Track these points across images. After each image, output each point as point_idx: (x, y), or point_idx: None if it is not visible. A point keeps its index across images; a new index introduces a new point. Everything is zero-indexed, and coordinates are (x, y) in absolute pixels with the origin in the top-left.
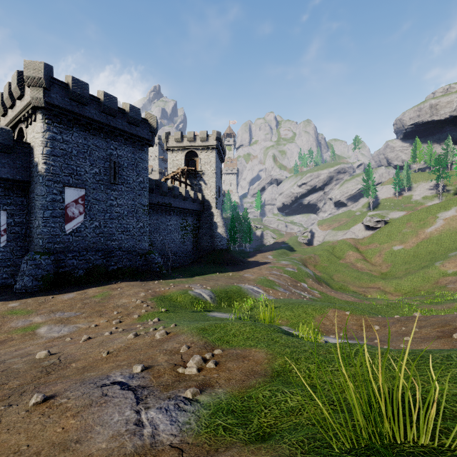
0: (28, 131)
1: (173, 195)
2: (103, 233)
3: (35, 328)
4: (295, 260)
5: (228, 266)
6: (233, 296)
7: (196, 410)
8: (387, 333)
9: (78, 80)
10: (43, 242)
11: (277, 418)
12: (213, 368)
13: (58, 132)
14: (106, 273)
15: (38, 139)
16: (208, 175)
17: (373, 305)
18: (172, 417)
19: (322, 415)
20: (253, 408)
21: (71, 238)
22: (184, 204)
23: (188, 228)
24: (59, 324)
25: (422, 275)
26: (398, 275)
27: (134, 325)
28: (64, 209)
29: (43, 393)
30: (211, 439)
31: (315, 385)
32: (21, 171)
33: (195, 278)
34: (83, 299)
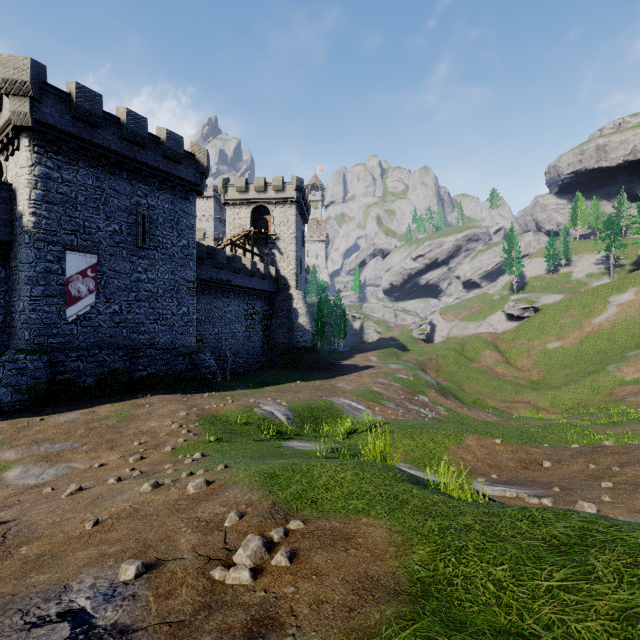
0: (9, 166)
1: (234, 268)
2: (126, 322)
3: (1, 471)
4: (409, 364)
5: (314, 372)
6: (322, 416)
7: None
8: (567, 474)
9: (85, 88)
10: (31, 334)
11: None
12: (286, 567)
13: (54, 167)
14: (129, 381)
15: (23, 177)
16: (284, 240)
17: (523, 428)
18: None
19: None
20: None
21: (75, 329)
22: (250, 282)
23: (256, 317)
24: (42, 463)
25: (589, 383)
26: (555, 385)
27: (162, 464)
28: (64, 285)
29: None
30: None
31: (526, 635)
32: None
33: (265, 388)
34: (89, 422)
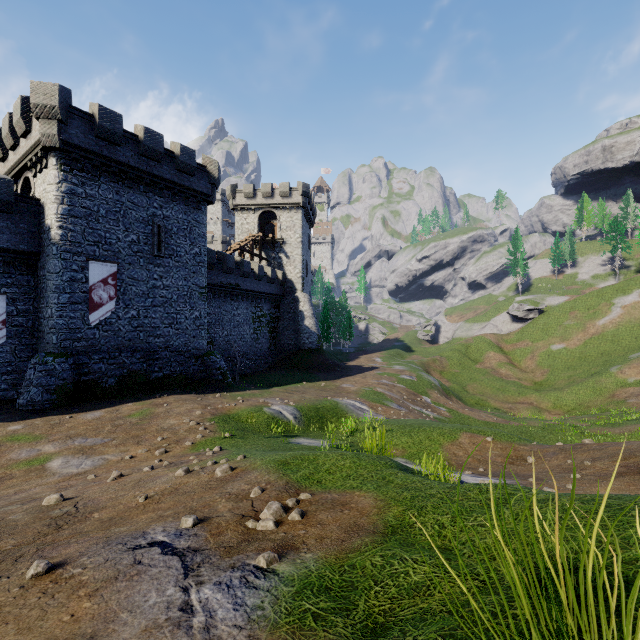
0: (37, 182)
1: (242, 272)
2: (143, 327)
3: (44, 461)
4: (413, 365)
5: (320, 373)
6: (327, 415)
7: (272, 586)
8: (546, 468)
9: (107, 109)
10: (58, 339)
11: (394, 599)
12: (299, 520)
13: (79, 183)
14: (146, 382)
15: (51, 193)
16: (291, 244)
17: (523, 428)
18: (236, 598)
19: (462, 597)
20: (357, 584)
21: (97, 334)
22: (258, 286)
23: (264, 320)
24: (79, 455)
25: (592, 385)
26: (557, 386)
27: (186, 456)
28: (88, 292)
29: (48, 558)
30: (294, 634)
31: (450, 549)
32: (27, 238)
33: (273, 389)
34: (115, 419)
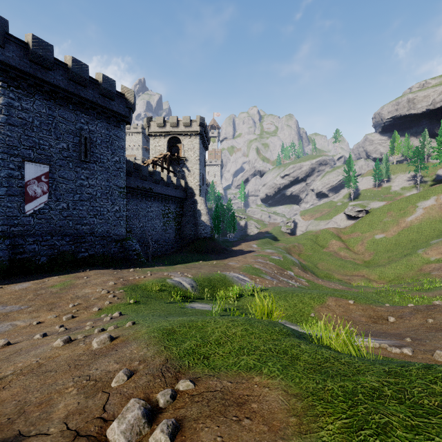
0: None
1: (154, 180)
2: (72, 216)
3: None
4: (279, 249)
5: (212, 255)
6: (217, 285)
7: None
8: (410, 327)
9: (39, 39)
10: None
11: None
12: None
13: (15, 98)
14: (74, 260)
15: None
16: (191, 161)
17: (362, 293)
18: None
19: None
20: None
21: (32, 221)
22: (166, 190)
23: (171, 216)
24: None
25: (405, 262)
26: (381, 263)
27: (86, 321)
28: (23, 187)
29: None
30: None
31: None
32: None
33: (176, 266)
34: (38, 289)
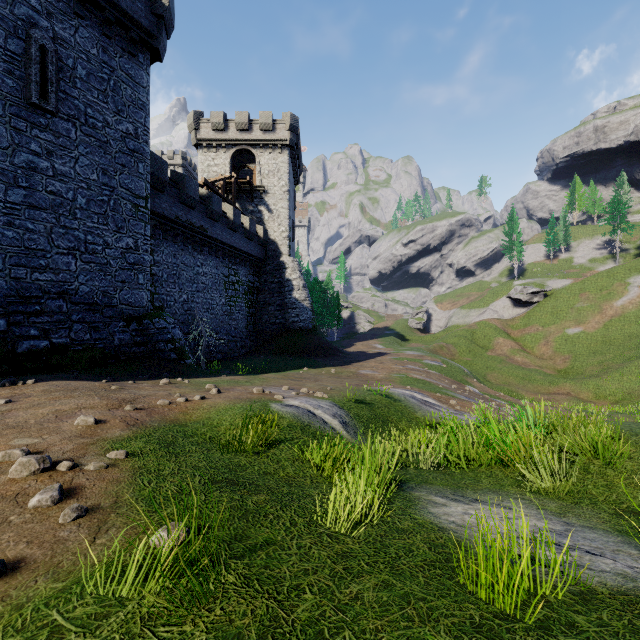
0: None
1: (210, 211)
2: (3, 243)
3: None
4: (424, 351)
5: (319, 358)
6: (390, 416)
7: None
8: None
9: None
10: None
11: None
12: None
13: None
14: (5, 357)
15: None
16: (274, 195)
17: None
18: None
19: None
20: None
21: None
22: (232, 238)
23: (239, 288)
24: None
25: (637, 370)
26: (590, 373)
27: None
28: None
29: None
30: None
31: None
32: None
33: (264, 375)
34: None
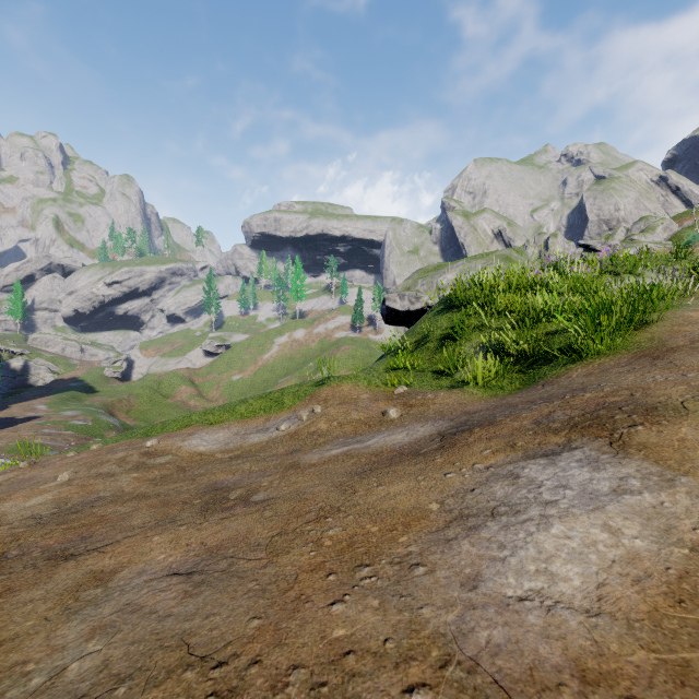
0: None
1: None
2: None
3: None
4: (92, 408)
5: None
6: None
7: None
8: None
9: None
10: None
11: None
12: None
13: None
14: None
15: None
16: None
17: None
18: None
19: None
20: None
21: None
22: None
23: None
24: None
25: None
26: None
27: None
28: None
29: None
30: None
31: None
32: None
33: None
34: None
